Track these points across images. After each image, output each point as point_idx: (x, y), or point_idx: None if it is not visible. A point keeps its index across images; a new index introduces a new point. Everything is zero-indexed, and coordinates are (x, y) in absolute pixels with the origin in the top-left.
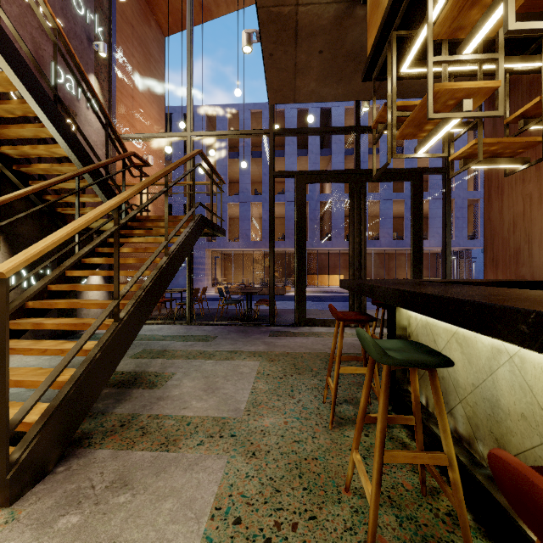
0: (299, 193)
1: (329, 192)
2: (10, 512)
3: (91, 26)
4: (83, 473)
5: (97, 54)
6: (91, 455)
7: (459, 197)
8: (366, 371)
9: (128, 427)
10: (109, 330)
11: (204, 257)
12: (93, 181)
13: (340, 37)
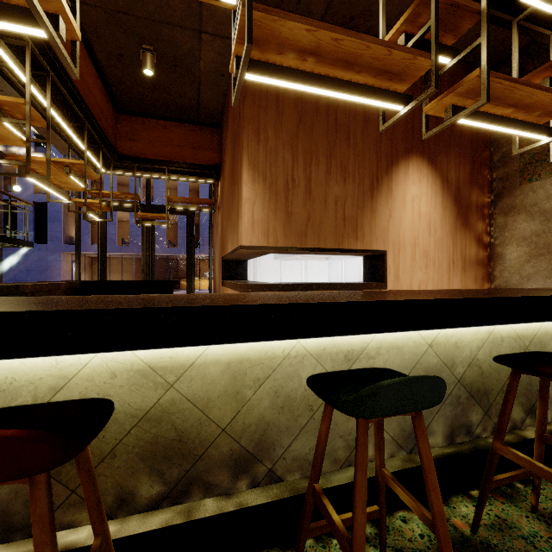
0: (102, 217)
1: None
2: None
3: None
4: None
5: None
6: None
7: None
8: None
9: None
10: None
11: (61, 261)
12: None
13: None
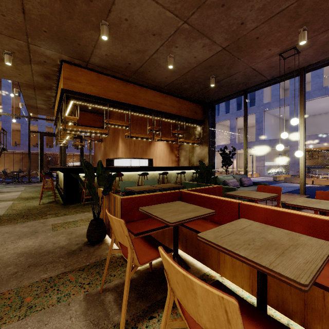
0: (41, 139)
1: None
2: None
3: None
4: None
5: None
6: None
7: None
8: None
9: None
10: None
11: None
12: None
13: (50, 110)
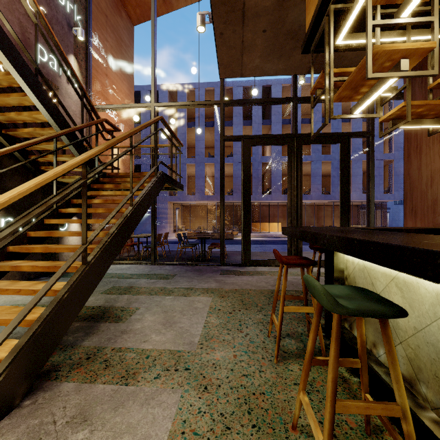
0: (245, 153)
1: (269, 154)
2: None
3: (71, 15)
4: (47, 407)
5: (76, 38)
6: (56, 388)
7: (376, 158)
8: (314, 316)
9: (93, 359)
10: (77, 272)
11: (167, 208)
12: (70, 142)
13: (281, 17)
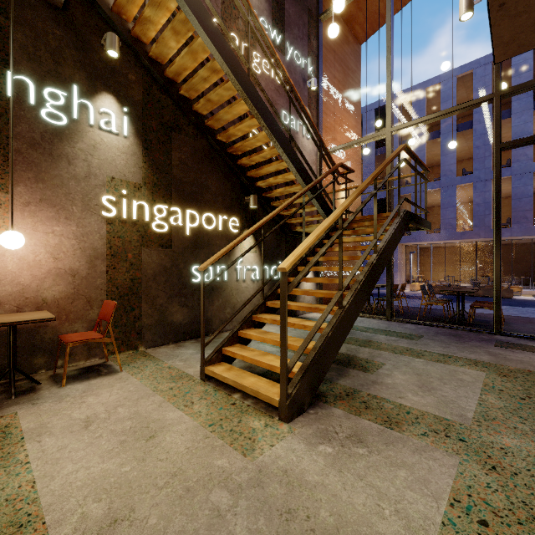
0: None
1: None
2: (289, 426)
3: (305, 70)
4: (327, 420)
5: (309, 90)
6: (329, 409)
7: None
8: None
9: (352, 397)
10: (335, 315)
11: (397, 252)
12: (312, 194)
13: None
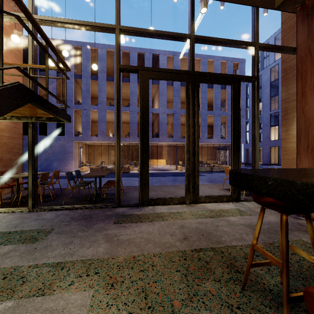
0: (143, 86)
1: (157, 107)
2: None
3: None
4: None
5: None
6: None
7: (229, 115)
8: None
9: None
10: None
11: (72, 147)
12: None
13: None
